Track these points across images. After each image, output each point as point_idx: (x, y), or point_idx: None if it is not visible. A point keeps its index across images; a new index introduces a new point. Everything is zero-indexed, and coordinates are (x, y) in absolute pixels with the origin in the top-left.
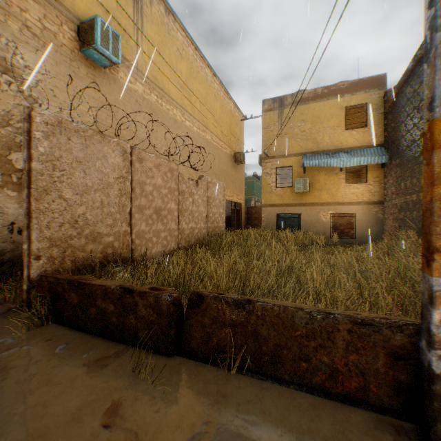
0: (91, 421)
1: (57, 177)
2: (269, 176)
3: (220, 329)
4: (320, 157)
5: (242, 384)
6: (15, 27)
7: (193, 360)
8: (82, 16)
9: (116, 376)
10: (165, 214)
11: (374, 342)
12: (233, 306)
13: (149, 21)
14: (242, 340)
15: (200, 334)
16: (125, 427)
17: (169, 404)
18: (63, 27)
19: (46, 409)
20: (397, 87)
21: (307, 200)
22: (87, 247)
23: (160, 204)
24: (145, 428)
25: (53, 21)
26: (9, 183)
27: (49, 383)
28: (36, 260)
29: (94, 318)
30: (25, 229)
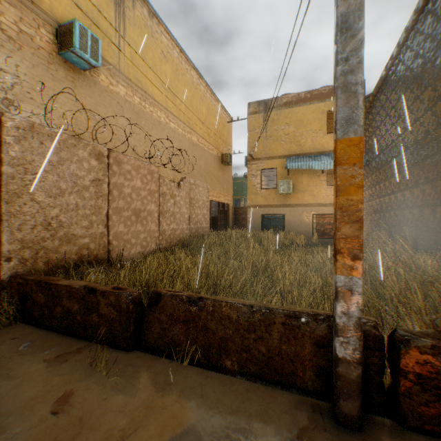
0: (42, 409)
1: (29, 180)
2: (255, 178)
3: (175, 324)
4: (303, 159)
5: (189, 374)
6: None
7: (150, 354)
8: (61, 19)
9: (74, 370)
10: (144, 216)
11: (303, 333)
12: (187, 304)
13: (131, 23)
14: (193, 334)
15: (158, 330)
16: (72, 413)
17: (117, 393)
18: (40, 30)
19: (1, 400)
20: (373, 94)
21: (291, 201)
22: (61, 248)
23: (139, 206)
24: (91, 414)
25: (30, 23)
26: None
27: (8, 377)
28: (7, 261)
29: (60, 317)
30: None
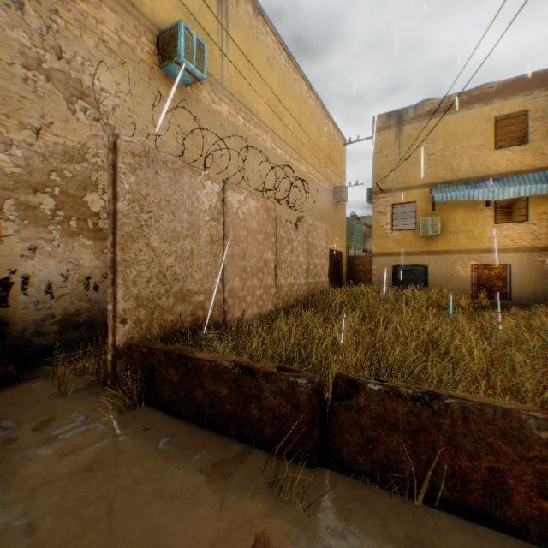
0: None
1: (143, 220)
2: (383, 216)
3: (388, 433)
4: (457, 188)
5: (441, 526)
6: (90, 42)
7: (349, 476)
8: (161, 25)
9: (248, 493)
10: (260, 266)
11: None
12: (409, 402)
13: (235, 25)
14: (428, 453)
15: (357, 438)
16: None
17: None
18: (140, 40)
19: (169, 538)
20: None
21: (437, 246)
22: (175, 307)
23: (255, 254)
24: None
25: (130, 32)
26: (84, 230)
27: (162, 495)
28: (122, 323)
29: (200, 404)
30: (108, 285)
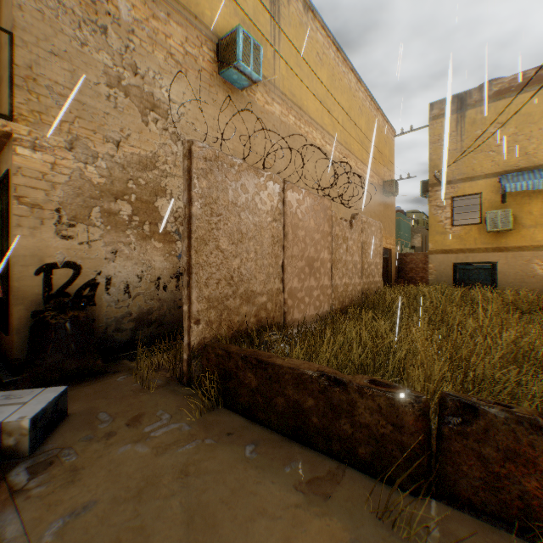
0: None
1: (214, 223)
2: (441, 210)
3: (522, 471)
4: (533, 176)
5: None
6: (160, 57)
7: (470, 515)
8: (220, 32)
9: (355, 521)
10: (317, 266)
11: None
12: None
13: (286, 24)
14: None
15: (477, 472)
16: None
17: None
18: (202, 49)
19: None
20: None
21: (507, 242)
22: (241, 308)
23: (312, 254)
24: None
25: (193, 43)
26: (154, 233)
27: (263, 512)
28: (195, 324)
29: (282, 412)
30: (183, 287)
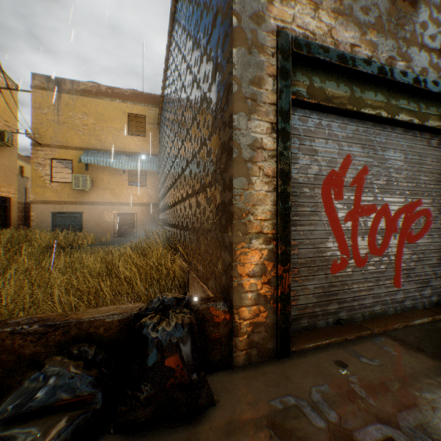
0: None
1: None
2: (43, 167)
3: None
4: (103, 156)
5: None
6: None
7: None
8: None
9: None
10: None
11: None
12: None
13: None
14: None
15: None
16: None
17: None
18: None
19: None
20: (159, 109)
21: (91, 198)
22: None
23: None
24: None
25: None
26: None
27: None
28: None
29: None
30: None
